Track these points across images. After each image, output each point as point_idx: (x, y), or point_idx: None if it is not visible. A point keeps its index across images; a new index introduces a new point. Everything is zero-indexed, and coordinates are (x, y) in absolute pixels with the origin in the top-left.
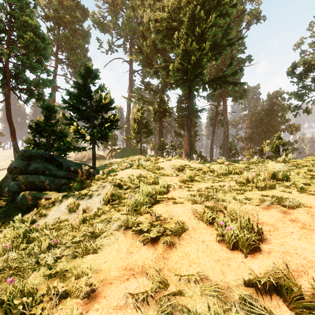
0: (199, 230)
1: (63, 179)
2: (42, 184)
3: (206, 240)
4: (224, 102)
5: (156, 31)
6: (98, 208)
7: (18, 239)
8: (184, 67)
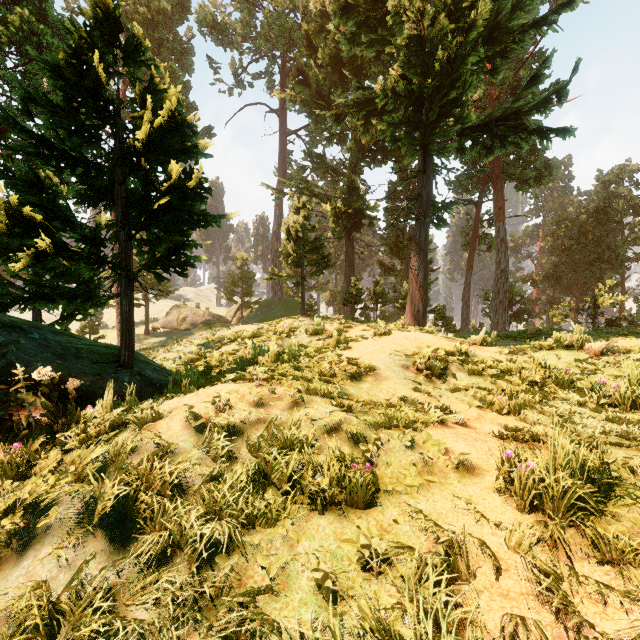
0: None
1: None
2: None
3: None
4: (498, 191)
5: (340, 10)
6: None
7: None
8: (414, 87)
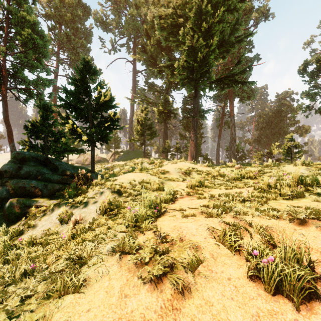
0: (220, 259)
1: (58, 184)
2: (33, 189)
3: (234, 277)
4: (231, 102)
5: (161, 28)
6: (93, 219)
7: None
8: (190, 65)
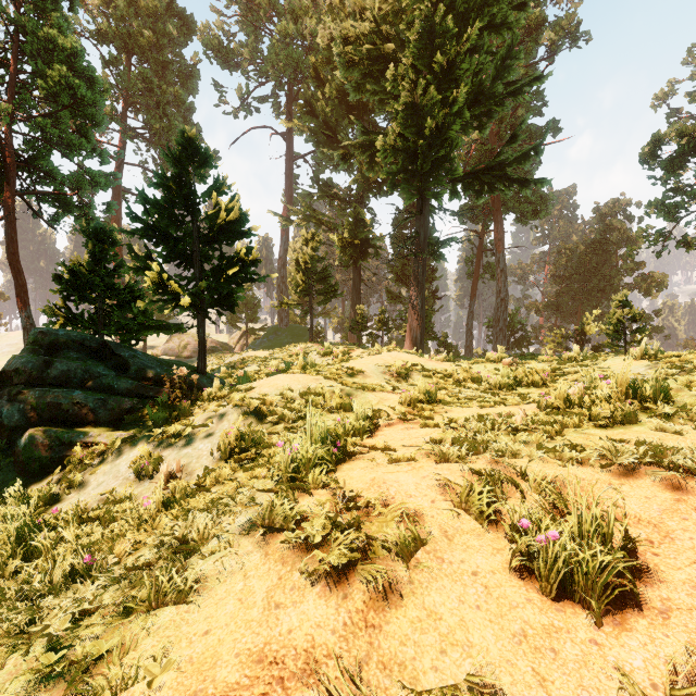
0: (460, 539)
1: (129, 398)
2: (77, 409)
3: (484, 571)
4: (498, 224)
5: (346, 64)
6: (206, 470)
7: (5, 549)
8: (410, 143)
